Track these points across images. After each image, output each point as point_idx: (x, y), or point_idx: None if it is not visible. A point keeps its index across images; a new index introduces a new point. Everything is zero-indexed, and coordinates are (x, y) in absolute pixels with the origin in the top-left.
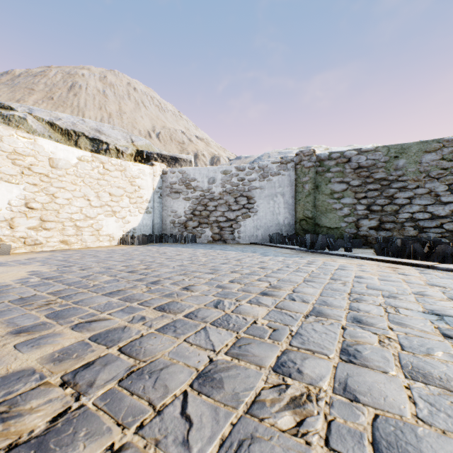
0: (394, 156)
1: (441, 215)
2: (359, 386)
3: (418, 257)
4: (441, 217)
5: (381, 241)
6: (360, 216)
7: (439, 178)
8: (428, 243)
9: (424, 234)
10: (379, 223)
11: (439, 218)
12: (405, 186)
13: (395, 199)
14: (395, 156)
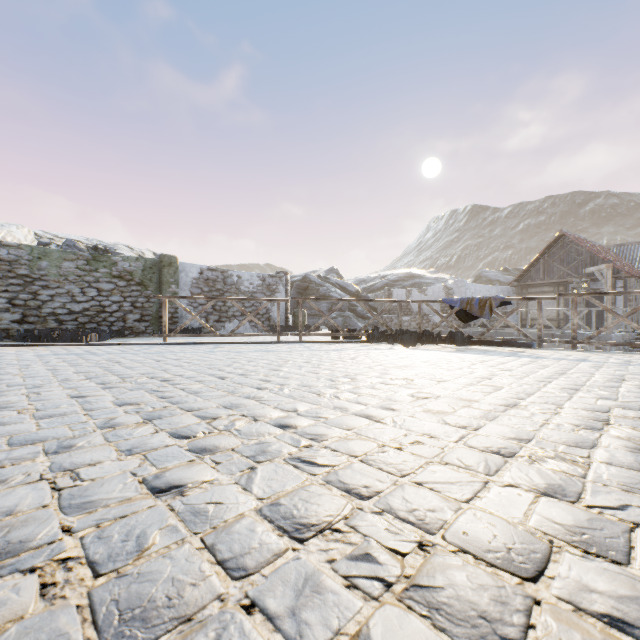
0: (39, 257)
1: (77, 311)
2: (4, 363)
3: (51, 341)
4: (77, 313)
5: (24, 332)
6: (2, 309)
7: (76, 283)
8: (59, 331)
9: (64, 326)
10: (23, 316)
11: (76, 313)
12: (48, 285)
13: (39, 296)
14: (39, 257)
